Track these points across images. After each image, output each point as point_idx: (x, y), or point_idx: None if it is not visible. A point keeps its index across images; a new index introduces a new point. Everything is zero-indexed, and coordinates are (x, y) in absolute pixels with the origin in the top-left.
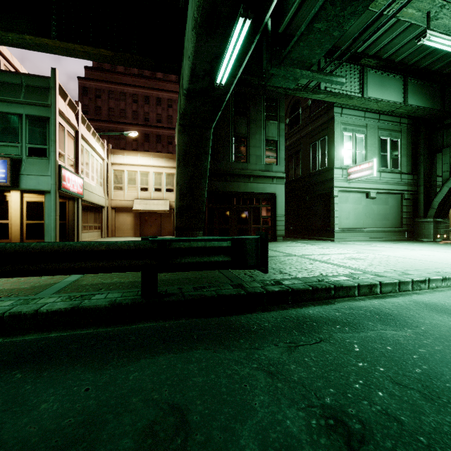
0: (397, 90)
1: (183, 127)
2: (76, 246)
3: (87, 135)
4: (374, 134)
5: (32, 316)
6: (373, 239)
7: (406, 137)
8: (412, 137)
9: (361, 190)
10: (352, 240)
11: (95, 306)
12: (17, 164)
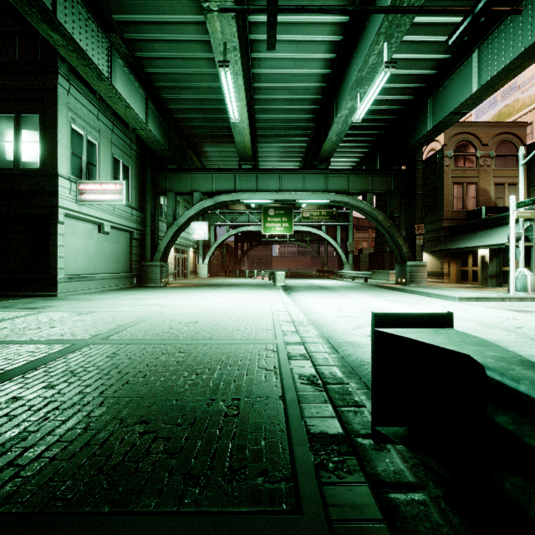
0: (142, 107)
1: None
2: None
3: None
4: (108, 148)
5: None
6: (107, 288)
7: (135, 166)
8: (140, 170)
9: (95, 220)
10: (83, 293)
11: None
12: None
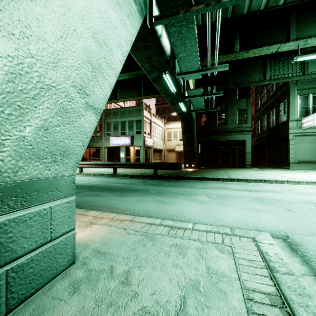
0: None
1: (182, 120)
2: (142, 163)
3: (154, 120)
4: None
5: (135, 175)
6: None
7: None
8: None
9: None
10: (308, 169)
11: (145, 175)
12: (133, 137)
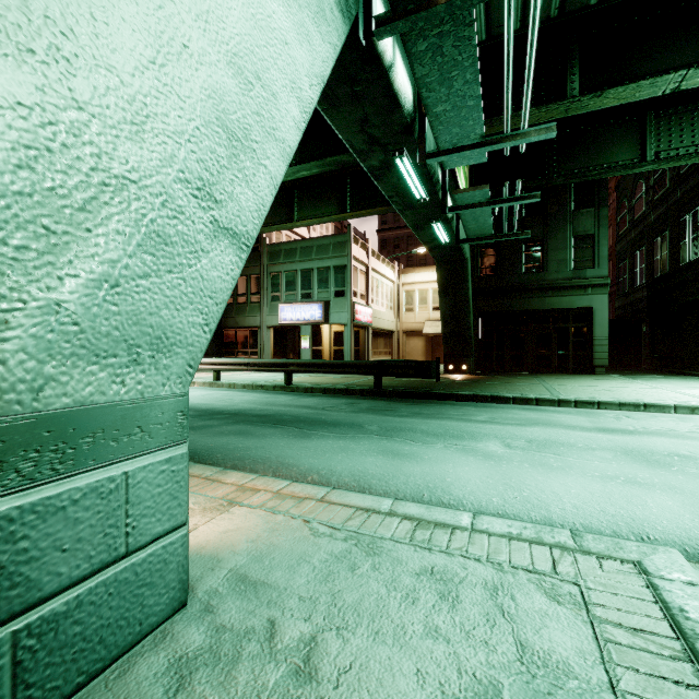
0: None
1: (439, 263)
2: (348, 362)
3: (376, 265)
4: None
5: (333, 390)
6: None
7: None
8: None
9: None
10: None
11: (354, 389)
12: (327, 305)
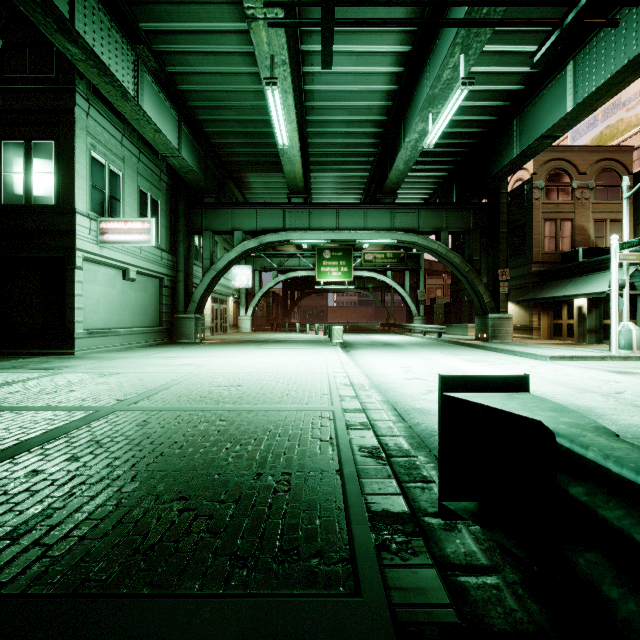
0: (173, 130)
1: None
2: None
3: None
4: (134, 179)
5: None
6: (133, 345)
7: (166, 201)
8: (171, 205)
9: (119, 264)
10: (105, 350)
11: None
12: None
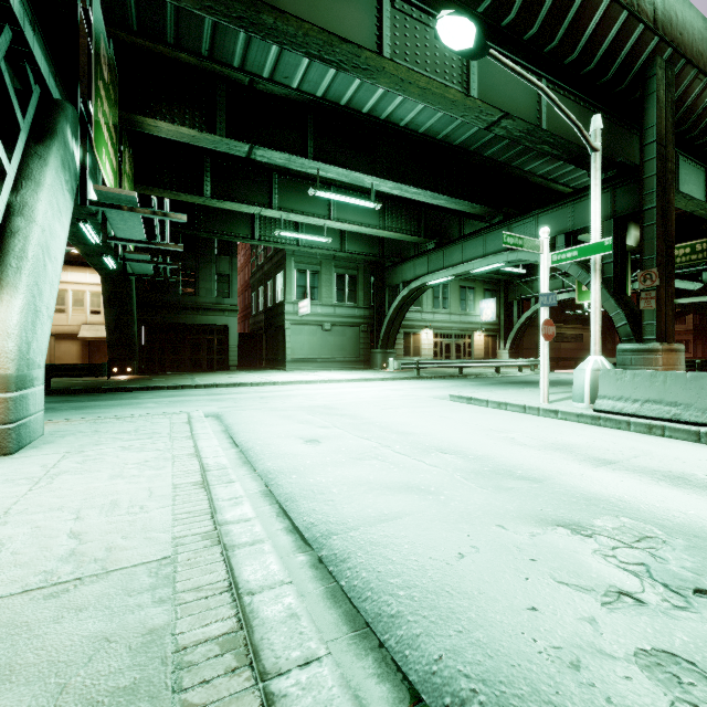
0: (335, 238)
1: (105, 278)
2: None
3: None
4: (329, 271)
5: None
6: (328, 368)
7: (363, 273)
8: (370, 274)
9: (315, 323)
10: (306, 369)
11: None
12: None
